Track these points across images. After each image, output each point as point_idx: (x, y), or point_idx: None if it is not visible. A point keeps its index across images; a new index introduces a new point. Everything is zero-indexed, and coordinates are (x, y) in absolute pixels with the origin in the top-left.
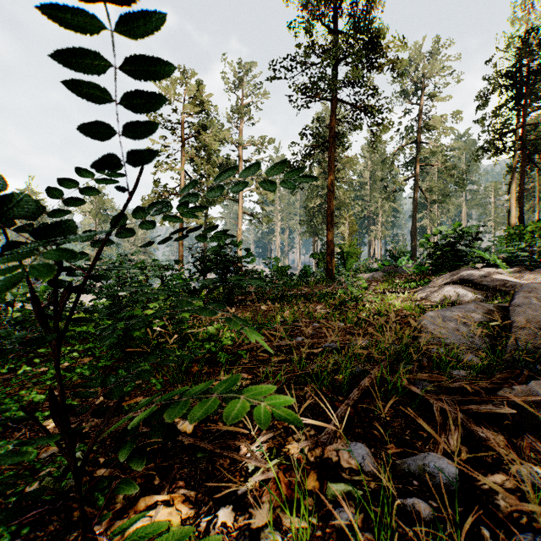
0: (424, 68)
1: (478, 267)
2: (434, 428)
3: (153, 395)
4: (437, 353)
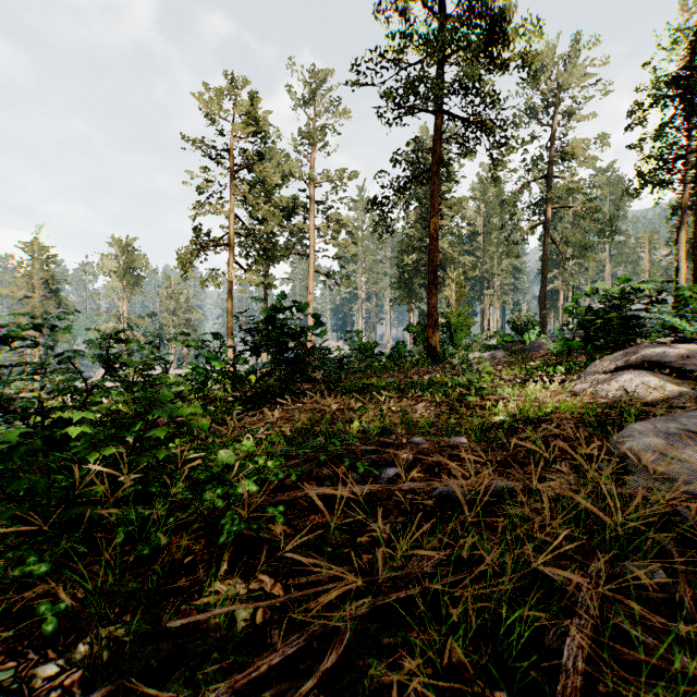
0: (558, 76)
1: (664, 343)
2: None
3: (28, 652)
4: None
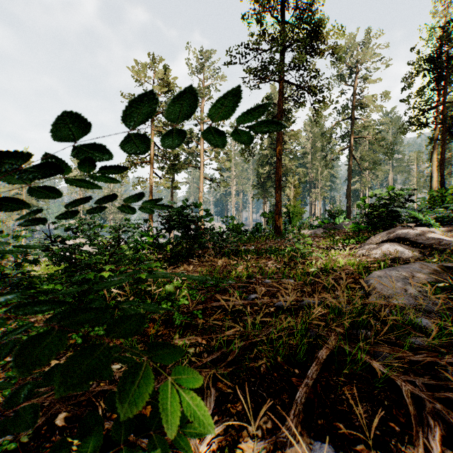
0: (358, 54)
1: (411, 226)
2: (405, 417)
3: None
4: (394, 320)
